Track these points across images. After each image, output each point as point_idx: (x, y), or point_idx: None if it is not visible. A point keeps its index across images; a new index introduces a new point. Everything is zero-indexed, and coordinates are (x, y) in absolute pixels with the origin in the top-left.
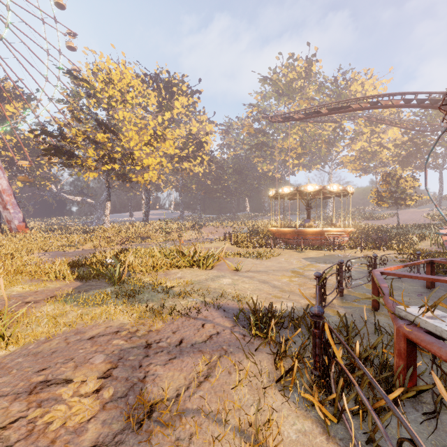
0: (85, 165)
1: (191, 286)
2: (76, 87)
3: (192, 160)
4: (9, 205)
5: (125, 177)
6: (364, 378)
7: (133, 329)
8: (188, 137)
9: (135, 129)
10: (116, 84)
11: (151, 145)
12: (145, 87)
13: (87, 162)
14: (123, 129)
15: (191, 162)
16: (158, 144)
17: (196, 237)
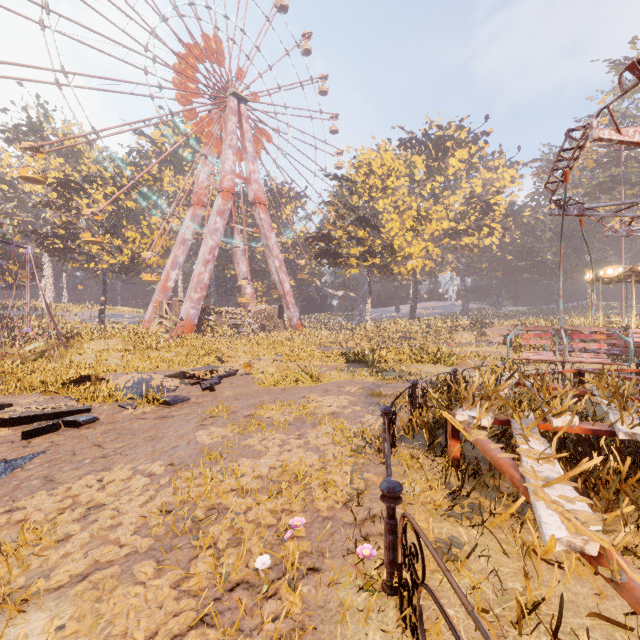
0: (348, 263)
1: (422, 373)
2: (340, 186)
3: (475, 233)
4: (290, 305)
5: (386, 270)
6: (458, 393)
7: (375, 382)
8: (469, 203)
9: (395, 218)
10: (377, 174)
11: (414, 231)
12: (410, 155)
13: (350, 260)
14: (383, 221)
15: (473, 235)
16: (422, 226)
17: (477, 339)
